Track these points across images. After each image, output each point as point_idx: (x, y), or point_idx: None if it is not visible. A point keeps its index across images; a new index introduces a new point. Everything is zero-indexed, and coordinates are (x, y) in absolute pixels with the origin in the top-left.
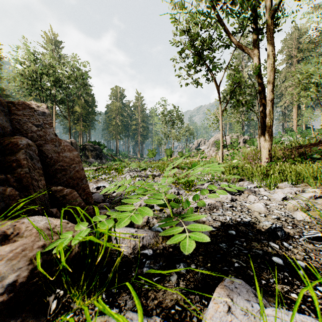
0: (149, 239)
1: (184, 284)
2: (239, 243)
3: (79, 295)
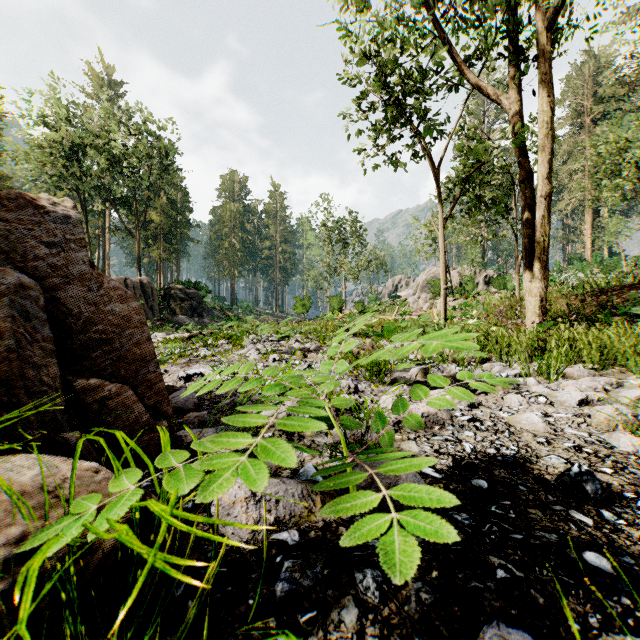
0: (292, 503)
1: (376, 633)
2: (499, 511)
3: None
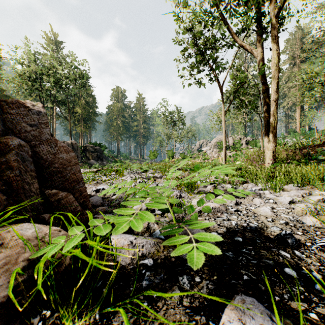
0: (149, 247)
1: (188, 301)
2: (246, 251)
3: (69, 315)
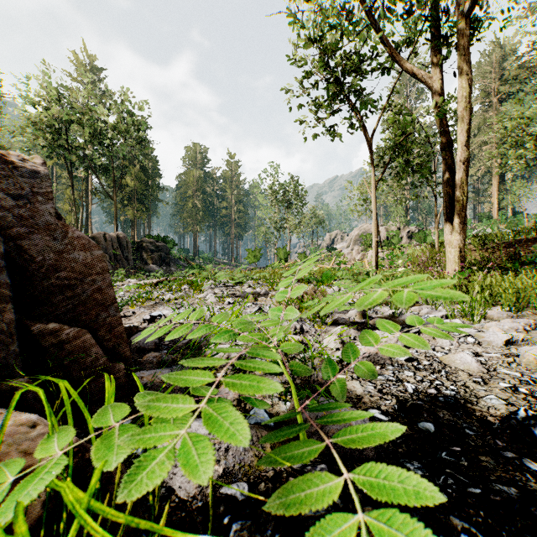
0: (242, 451)
1: None
2: (450, 459)
3: None
